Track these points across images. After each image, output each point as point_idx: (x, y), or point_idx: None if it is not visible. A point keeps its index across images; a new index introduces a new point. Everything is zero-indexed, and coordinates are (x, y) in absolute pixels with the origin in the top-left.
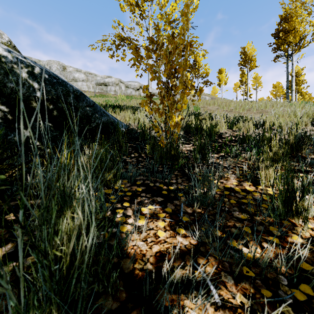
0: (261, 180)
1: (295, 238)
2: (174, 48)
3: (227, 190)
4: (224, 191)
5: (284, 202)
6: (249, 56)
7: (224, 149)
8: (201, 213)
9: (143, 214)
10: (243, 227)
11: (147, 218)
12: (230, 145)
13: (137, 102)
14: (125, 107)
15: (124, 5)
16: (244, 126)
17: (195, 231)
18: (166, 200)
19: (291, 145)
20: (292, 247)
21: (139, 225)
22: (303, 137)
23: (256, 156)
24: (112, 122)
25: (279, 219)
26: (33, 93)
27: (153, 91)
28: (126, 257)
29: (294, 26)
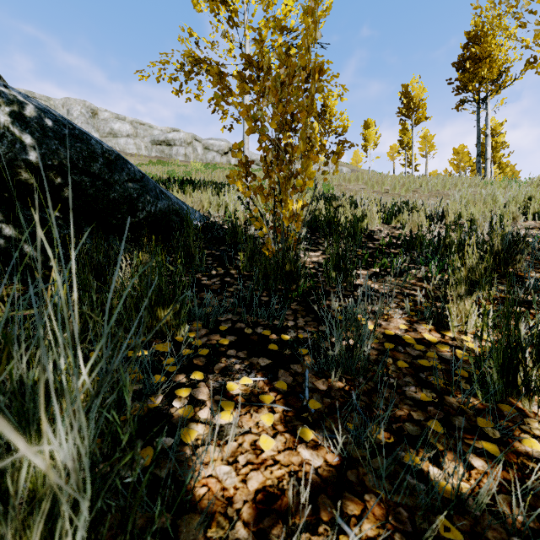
0: (452, 322)
1: (528, 443)
2: (290, 74)
3: (390, 340)
4: (385, 342)
5: (501, 369)
6: (415, 100)
7: (378, 260)
8: (344, 391)
9: (232, 397)
10: (426, 420)
11: (238, 413)
12: (389, 254)
13: (223, 175)
14: (202, 183)
15: (200, 1)
16: (411, 220)
17: (334, 431)
18: (275, 363)
19: (495, 254)
20: (525, 463)
21: (222, 423)
22: (515, 240)
23: (436, 273)
24: (176, 211)
25: (492, 401)
26: (22, 154)
27: (252, 157)
28: (190, 511)
29: (489, 51)
